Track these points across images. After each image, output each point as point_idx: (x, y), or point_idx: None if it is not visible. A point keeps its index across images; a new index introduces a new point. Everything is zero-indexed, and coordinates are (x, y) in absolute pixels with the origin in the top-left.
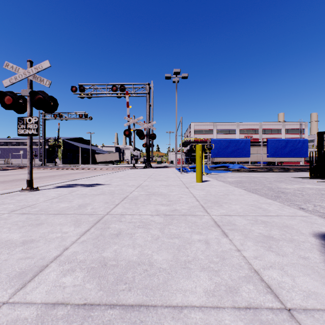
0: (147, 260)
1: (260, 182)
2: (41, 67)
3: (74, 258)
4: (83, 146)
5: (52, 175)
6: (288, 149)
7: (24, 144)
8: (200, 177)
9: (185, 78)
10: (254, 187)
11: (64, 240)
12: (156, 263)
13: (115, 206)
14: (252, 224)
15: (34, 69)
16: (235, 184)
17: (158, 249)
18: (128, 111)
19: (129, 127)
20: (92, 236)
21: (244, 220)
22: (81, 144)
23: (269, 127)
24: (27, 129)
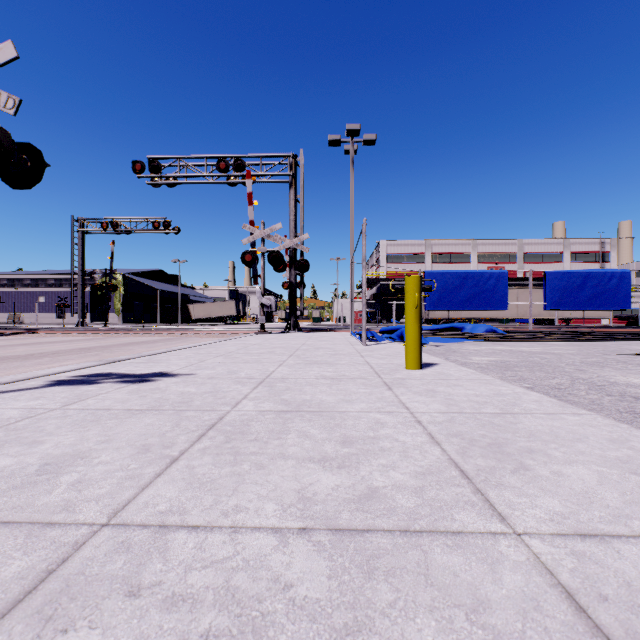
0: None
1: (553, 365)
2: None
3: None
4: (165, 288)
5: (86, 347)
6: (588, 292)
7: (46, 285)
8: (417, 356)
9: (370, 144)
10: (550, 381)
11: None
12: None
13: (162, 469)
14: None
15: None
16: (497, 372)
17: None
18: (251, 212)
19: (252, 245)
20: None
21: None
22: (161, 285)
23: (539, 248)
24: None
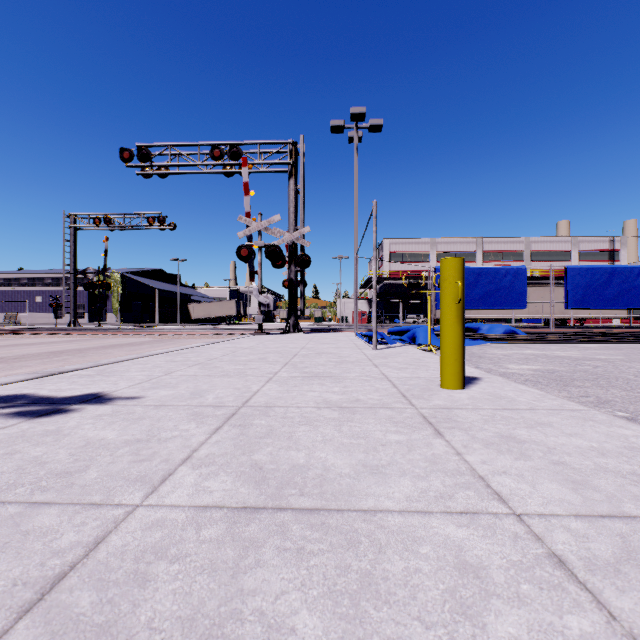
0: None
1: (619, 377)
2: None
3: None
4: (164, 287)
5: (60, 350)
6: (613, 290)
7: (43, 284)
8: (459, 370)
9: (375, 130)
10: None
11: None
12: None
13: None
14: None
15: None
16: (558, 389)
17: None
18: (248, 203)
19: (249, 239)
20: None
21: None
22: (160, 284)
23: (546, 247)
24: None
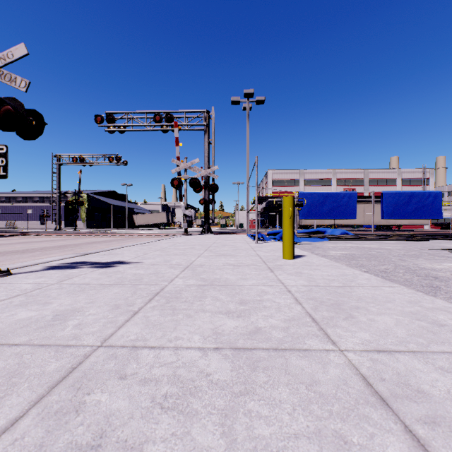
0: None
1: (384, 257)
2: (11, 56)
3: None
4: (116, 203)
5: (64, 245)
6: (412, 206)
7: (33, 201)
8: (291, 250)
9: (260, 103)
10: (380, 267)
11: None
12: None
13: (129, 318)
14: None
15: None
16: (345, 261)
17: None
18: (178, 151)
19: (179, 174)
20: None
21: (435, 371)
22: (113, 201)
23: (379, 175)
24: None
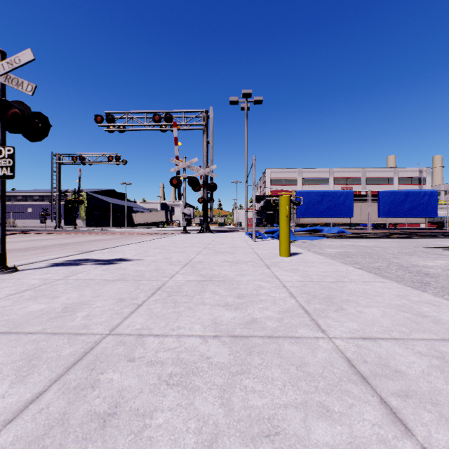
0: None
1: (378, 254)
2: (18, 61)
3: None
4: (115, 202)
5: (64, 243)
6: (408, 205)
7: (33, 200)
8: (287, 248)
9: (258, 103)
10: (374, 264)
11: None
12: None
13: (134, 310)
14: (442, 373)
15: (6, 65)
16: (341, 259)
17: None
18: (177, 150)
19: (178, 173)
20: (32, 429)
21: (413, 355)
22: (113, 200)
23: (376, 174)
24: None
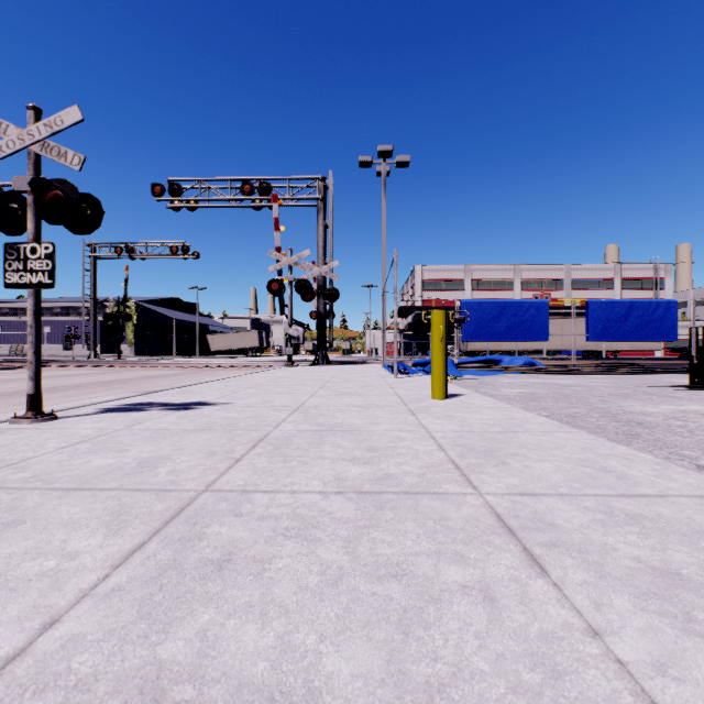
0: (299, 681)
1: (579, 397)
2: (60, 123)
3: (63, 667)
4: (181, 317)
5: (107, 380)
6: (632, 323)
7: (52, 313)
8: (442, 387)
9: (403, 165)
10: (569, 411)
11: (58, 588)
12: (331, 697)
13: (232, 465)
14: (603, 526)
15: (43, 128)
16: (522, 403)
17: (338, 624)
18: (278, 238)
19: (279, 273)
20: (144, 571)
21: (577, 510)
22: (177, 313)
23: (588, 274)
24: (28, 272)
